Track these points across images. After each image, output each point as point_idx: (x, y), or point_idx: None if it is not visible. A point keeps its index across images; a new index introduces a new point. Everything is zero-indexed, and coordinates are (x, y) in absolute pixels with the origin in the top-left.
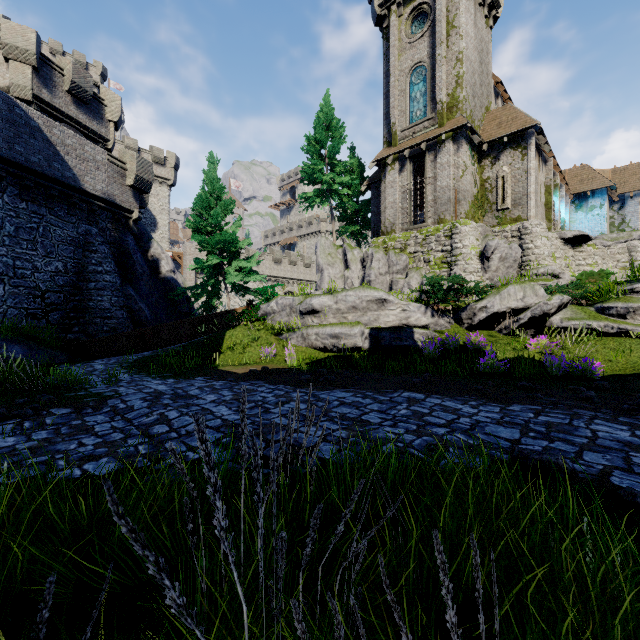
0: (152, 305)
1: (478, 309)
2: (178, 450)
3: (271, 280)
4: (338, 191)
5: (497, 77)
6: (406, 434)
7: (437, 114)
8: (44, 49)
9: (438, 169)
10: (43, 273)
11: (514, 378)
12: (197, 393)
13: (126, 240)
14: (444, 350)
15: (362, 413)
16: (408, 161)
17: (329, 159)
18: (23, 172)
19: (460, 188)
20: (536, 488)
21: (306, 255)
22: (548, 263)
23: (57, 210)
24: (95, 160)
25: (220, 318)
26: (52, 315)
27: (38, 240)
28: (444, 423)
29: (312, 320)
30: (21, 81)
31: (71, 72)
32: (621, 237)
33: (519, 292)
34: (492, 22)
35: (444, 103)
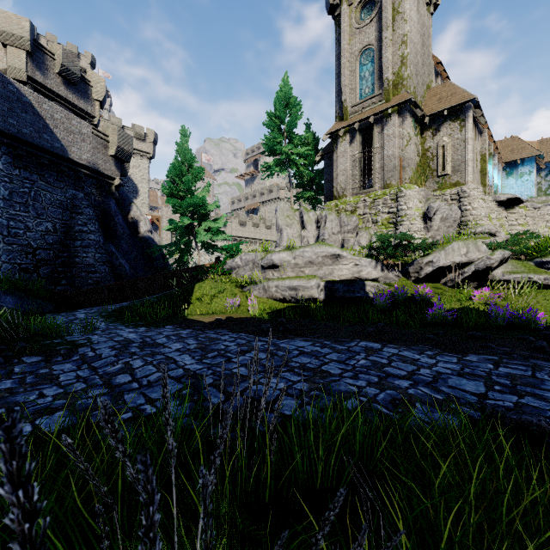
0: (131, 261)
1: (424, 263)
2: (136, 403)
3: (237, 240)
4: (295, 161)
5: (437, 58)
6: (368, 387)
7: (384, 91)
8: (42, 41)
9: (385, 140)
10: (34, 232)
11: (462, 327)
12: (164, 341)
13: (109, 204)
14: (394, 301)
15: (322, 363)
16: (358, 133)
17: (287, 133)
18: (16, 142)
19: (405, 156)
20: (521, 455)
21: (267, 218)
22: (485, 223)
23: (47, 177)
24: (81, 133)
25: (191, 272)
26: (42, 269)
27: (30, 203)
28: (405, 375)
29: (272, 274)
30: (17, 64)
31: (61, 56)
32: (549, 200)
33: (462, 248)
34: (433, 9)
35: (390, 81)
